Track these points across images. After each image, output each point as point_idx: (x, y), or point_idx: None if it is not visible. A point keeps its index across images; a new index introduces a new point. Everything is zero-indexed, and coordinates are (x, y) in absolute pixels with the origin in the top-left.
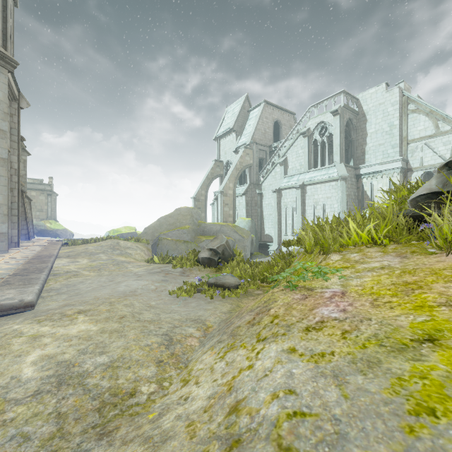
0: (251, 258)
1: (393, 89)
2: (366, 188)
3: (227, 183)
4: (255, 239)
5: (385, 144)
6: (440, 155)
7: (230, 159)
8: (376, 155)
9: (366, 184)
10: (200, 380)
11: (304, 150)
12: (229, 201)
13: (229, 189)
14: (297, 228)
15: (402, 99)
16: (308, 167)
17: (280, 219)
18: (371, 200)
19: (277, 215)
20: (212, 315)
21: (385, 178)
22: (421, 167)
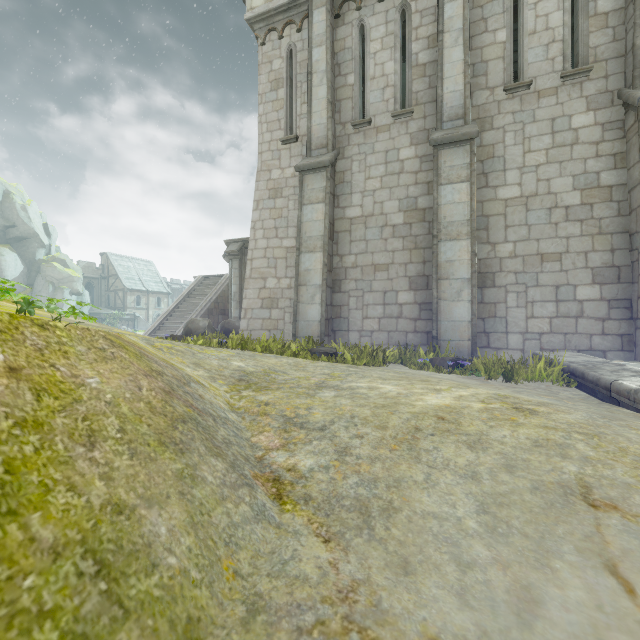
0: None
1: None
2: None
3: None
4: None
5: None
6: None
7: None
8: None
9: None
10: (192, 373)
11: None
12: None
13: None
14: None
15: None
16: None
17: None
18: None
19: None
20: (365, 592)
21: None
22: None
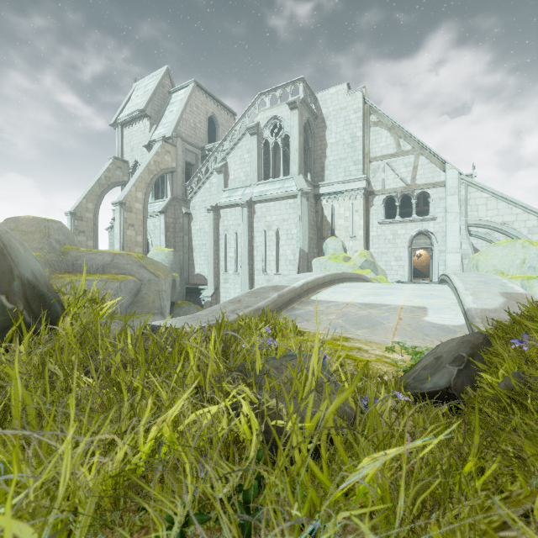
0: (172, 310)
1: (356, 92)
2: (326, 213)
3: (131, 191)
4: (180, 281)
5: (347, 159)
6: (401, 178)
7: (140, 160)
8: (337, 172)
9: (326, 207)
10: None
11: (251, 153)
12: (135, 220)
13: (135, 201)
14: (243, 263)
15: (364, 107)
16: (257, 178)
17: (218, 251)
18: (331, 228)
19: (214, 245)
20: None
21: (347, 200)
22: (384, 190)
